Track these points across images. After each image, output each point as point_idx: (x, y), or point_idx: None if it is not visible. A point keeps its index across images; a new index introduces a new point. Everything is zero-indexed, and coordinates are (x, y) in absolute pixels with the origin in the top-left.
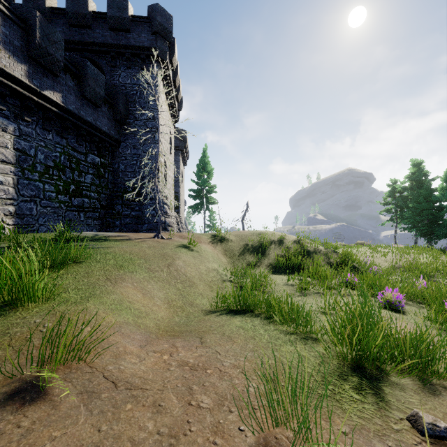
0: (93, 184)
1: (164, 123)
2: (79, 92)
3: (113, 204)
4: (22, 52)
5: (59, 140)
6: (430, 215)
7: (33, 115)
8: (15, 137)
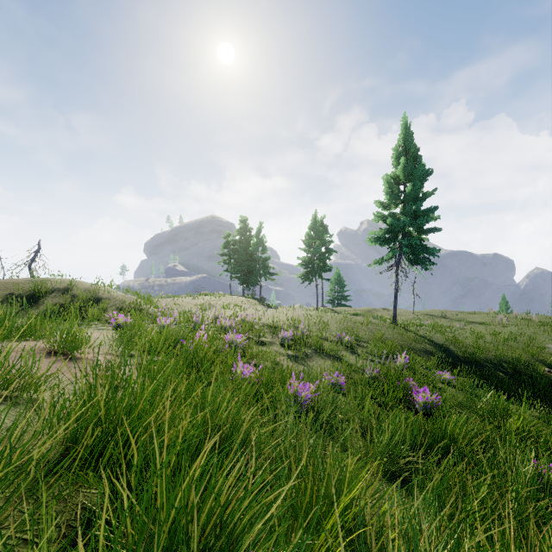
0: None
1: None
2: None
3: None
4: None
5: None
6: (247, 266)
7: None
8: None
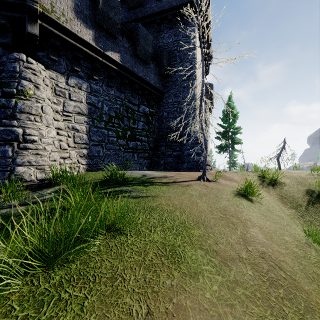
0: (144, 130)
1: (199, 73)
2: (133, 52)
3: (158, 146)
4: (90, 19)
5: (118, 94)
6: None
7: (100, 75)
8: (87, 93)
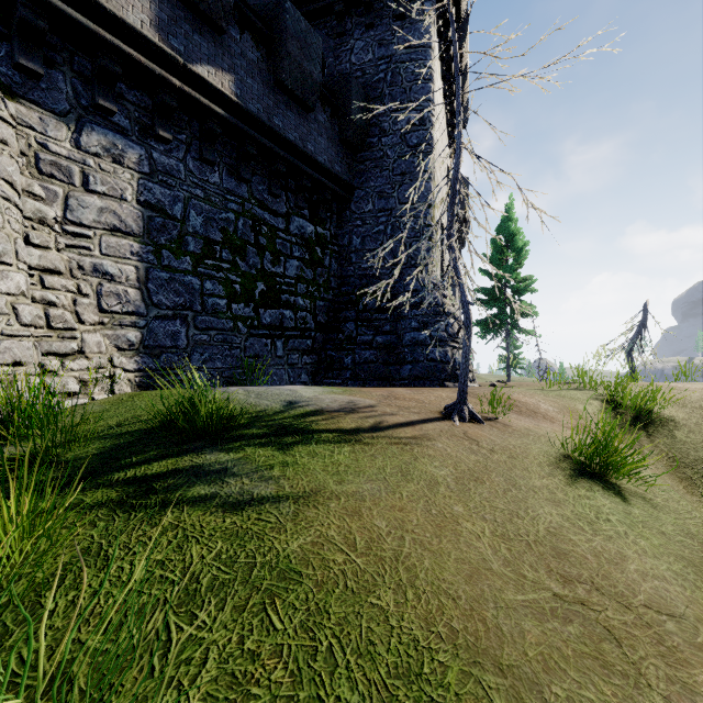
0: (302, 280)
1: (440, 141)
2: (271, 76)
3: (339, 320)
4: None
5: (233, 185)
6: None
7: (181, 130)
8: (142, 176)
